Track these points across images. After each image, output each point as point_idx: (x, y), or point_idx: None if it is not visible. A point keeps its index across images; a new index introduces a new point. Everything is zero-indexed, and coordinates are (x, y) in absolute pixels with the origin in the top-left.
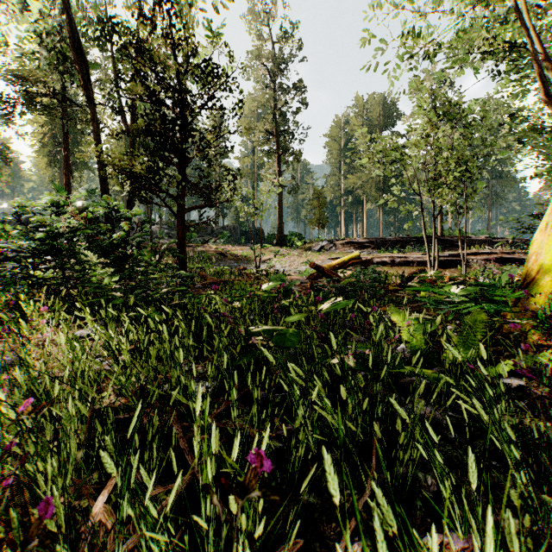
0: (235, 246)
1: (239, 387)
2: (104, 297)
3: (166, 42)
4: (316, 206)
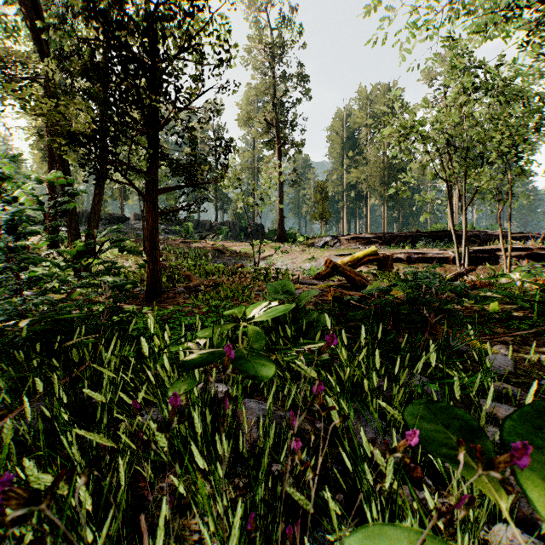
0: (233, 242)
1: None
2: None
3: None
4: (319, 200)
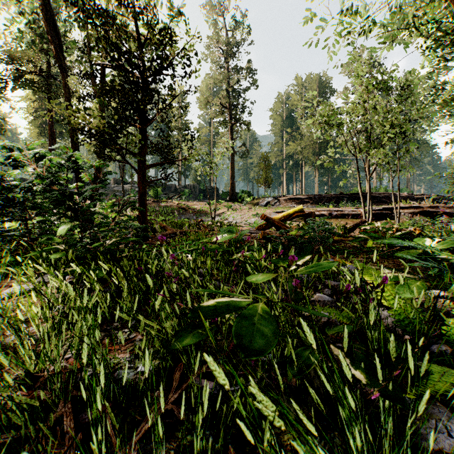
0: (194, 201)
1: (182, 373)
2: (46, 250)
3: (127, 11)
4: (263, 168)
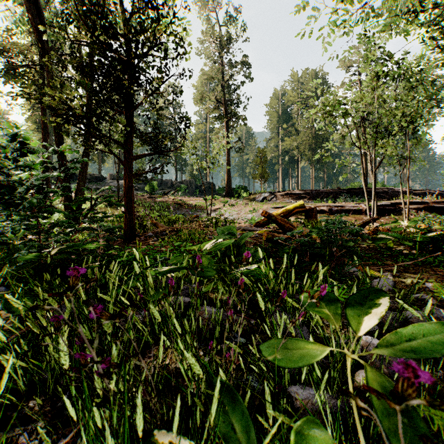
0: (190, 197)
1: None
2: None
3: None
4: (259, 163)
